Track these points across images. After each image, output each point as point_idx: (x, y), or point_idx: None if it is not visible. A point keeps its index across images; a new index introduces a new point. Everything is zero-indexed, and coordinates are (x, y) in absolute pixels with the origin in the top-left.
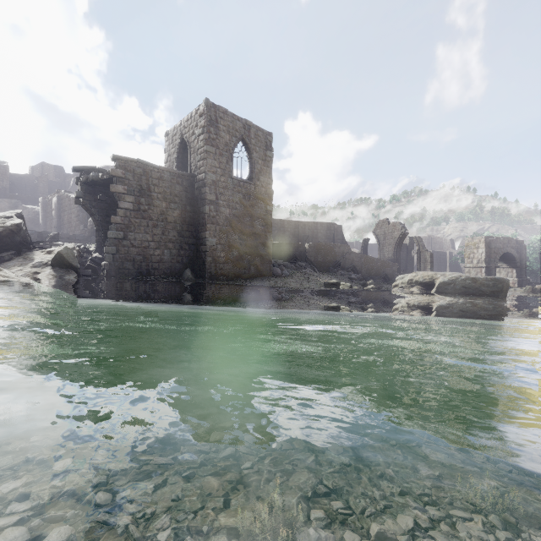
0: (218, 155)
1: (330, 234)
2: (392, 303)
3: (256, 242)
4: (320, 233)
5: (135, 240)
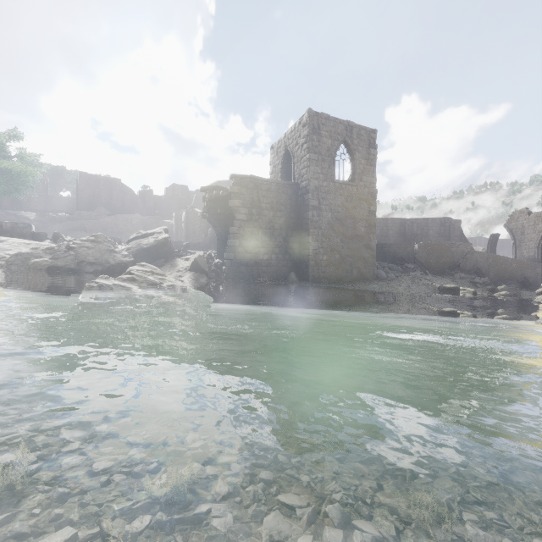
0: (320, 161)
1: (445, 231)
2: (536, 315)
3: (358, 244)
4: (432, 230)
5: (248, 247)
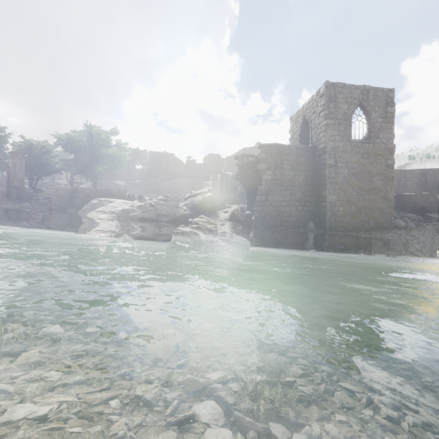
0: (337, 125)
1: None
2: None
3: (375, 196)
4: None
5: (272, 201)
